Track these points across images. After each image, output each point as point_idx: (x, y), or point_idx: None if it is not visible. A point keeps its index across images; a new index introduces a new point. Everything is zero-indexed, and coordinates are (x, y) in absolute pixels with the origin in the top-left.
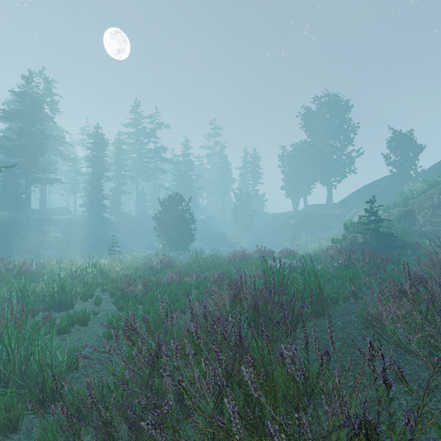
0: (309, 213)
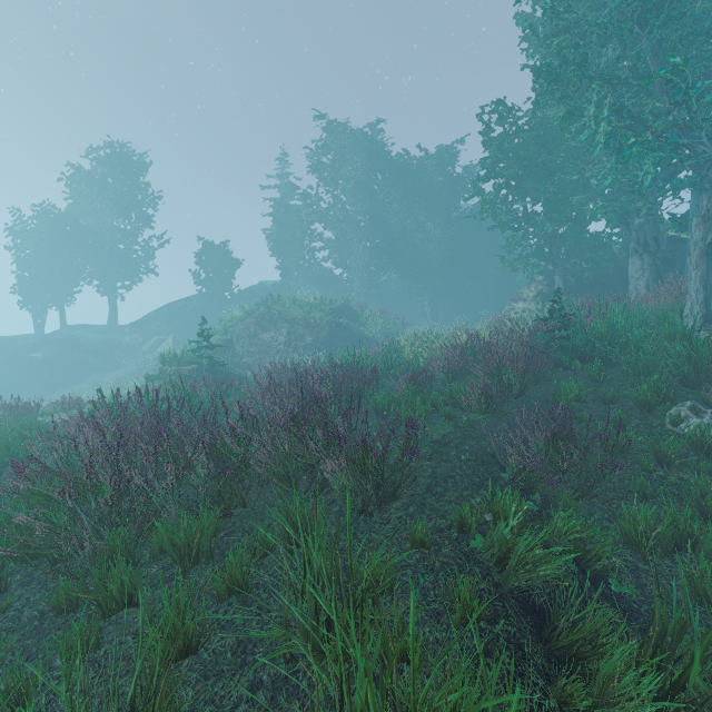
0: (77, 339)
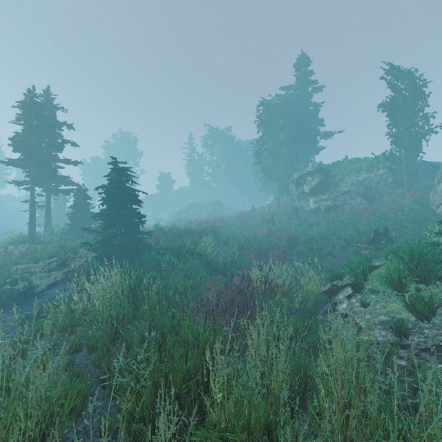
0: None
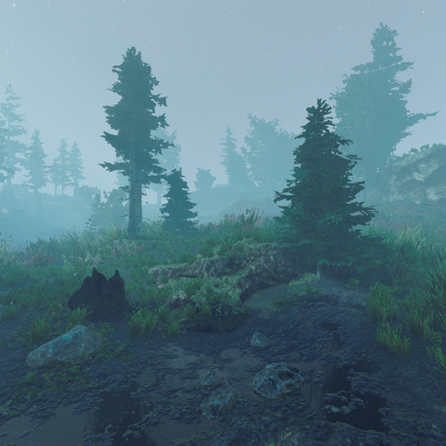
0: (154, 210)
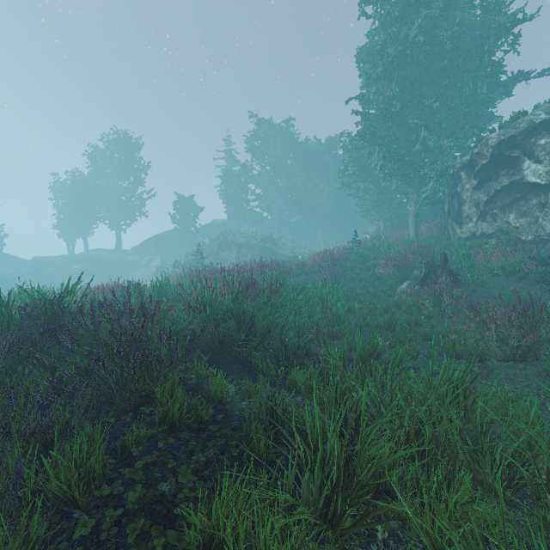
0: (100, 258)
